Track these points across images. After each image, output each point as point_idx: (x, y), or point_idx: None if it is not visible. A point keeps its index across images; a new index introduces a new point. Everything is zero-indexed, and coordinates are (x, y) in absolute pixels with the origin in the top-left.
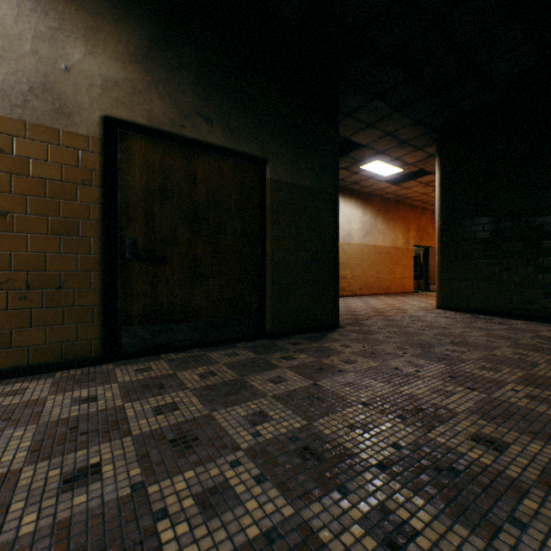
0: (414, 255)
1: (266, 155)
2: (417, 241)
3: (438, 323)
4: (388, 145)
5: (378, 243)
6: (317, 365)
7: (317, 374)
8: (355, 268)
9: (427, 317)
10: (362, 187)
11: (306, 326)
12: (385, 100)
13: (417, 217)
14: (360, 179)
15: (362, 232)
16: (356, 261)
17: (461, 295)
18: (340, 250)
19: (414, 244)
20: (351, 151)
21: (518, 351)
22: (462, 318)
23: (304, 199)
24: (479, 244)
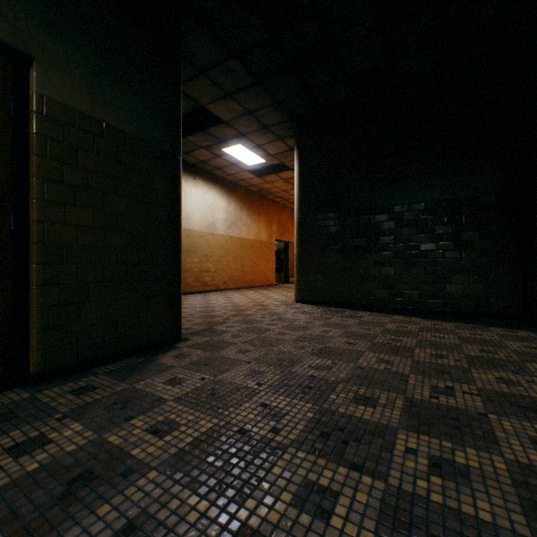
0: (276, 249)
1: (28, 46)
2: (279, 236)
3: (299, 321)
4: (251, 128)
5: (243, 235)
6: (85, 460)
7: (61, 503)
8: (220, 260)
9: (288, 313)
10: (226, 174)
11: (123, 348)
12: (244, 62)
13: (279, 213)
14: (224, 164)
15: (226, 223)
16: (221, 253)
17: (317, 288)
18: (203, 240)
19: (276, 239)
20: (211, 127)
21: (381, 356)
22: (320, 313)
23: (118, 148)
24: (332, 238)
